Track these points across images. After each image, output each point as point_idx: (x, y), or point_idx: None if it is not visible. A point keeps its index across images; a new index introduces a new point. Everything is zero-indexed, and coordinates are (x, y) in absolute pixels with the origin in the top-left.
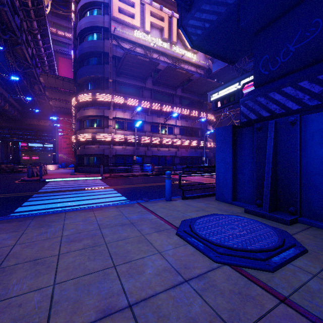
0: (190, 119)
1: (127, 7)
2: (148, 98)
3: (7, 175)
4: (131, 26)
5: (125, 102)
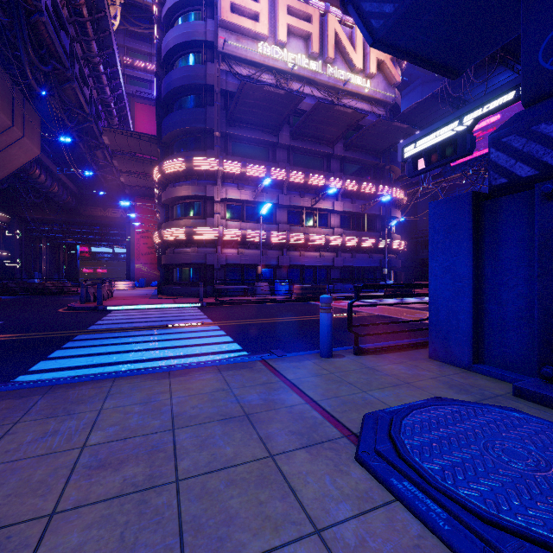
0: (360, 199)
1: (247, 1)
2: (282, 163)
3: (51, 299)
4: (253, 35)
5: (242, 170)
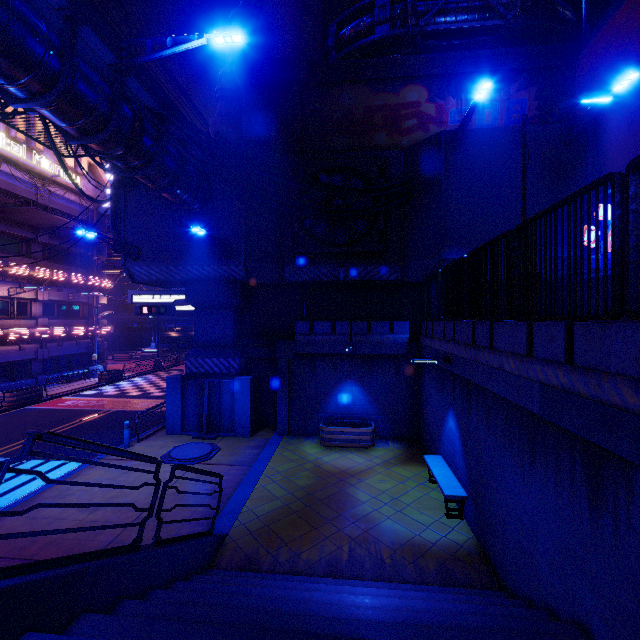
0: (67, 287)
1: None
2: None
3: None
4: None
5: None
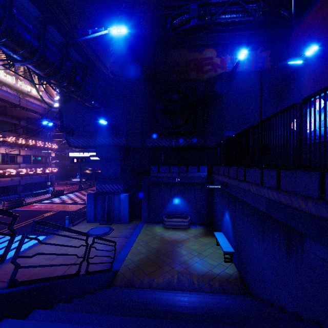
0: (35, 148)
1: None
2: None
3: None
4: None
5: None
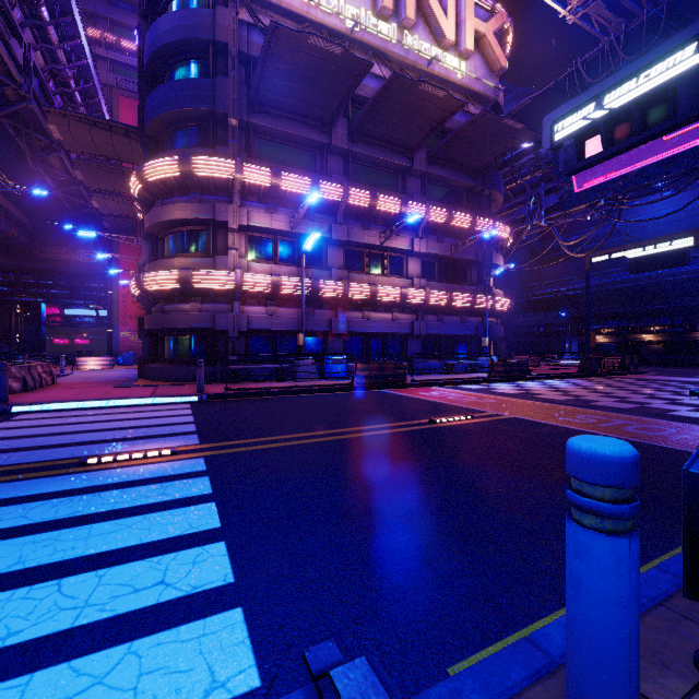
0: (449, 237)
1: None
2: (337, 176)
3: None
4: None
5: (274, 182)
